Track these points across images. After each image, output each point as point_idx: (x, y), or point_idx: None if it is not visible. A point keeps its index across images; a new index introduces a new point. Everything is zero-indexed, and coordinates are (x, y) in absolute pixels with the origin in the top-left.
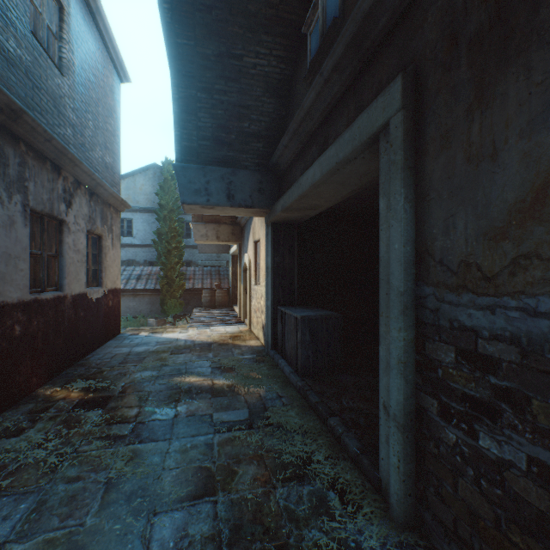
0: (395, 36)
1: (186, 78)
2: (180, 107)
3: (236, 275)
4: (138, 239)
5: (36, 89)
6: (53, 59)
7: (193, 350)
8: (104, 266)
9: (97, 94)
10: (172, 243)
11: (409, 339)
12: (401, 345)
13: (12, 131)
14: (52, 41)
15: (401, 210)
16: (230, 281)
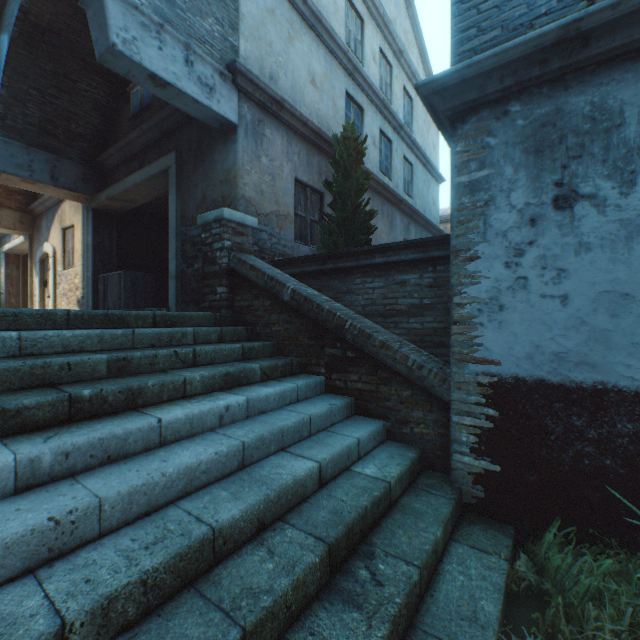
0: (175, 134)
1: (20, 75)
2: (10, 93)
3: (14, 279)
4: None
5: None
6: None
7: None
8: None
9: None
10: None
11: (179, 246)
12: (176, 248)
13: None
14: None
15: (176, 199)
16: (3, 286)
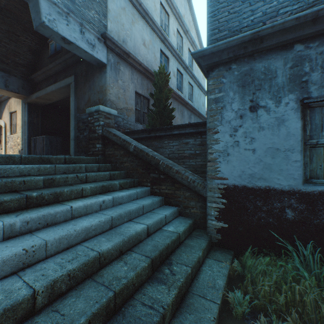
0: (74, 66)
1: None
2: None
3: None
4: None
5: None
6: None
7: None
8: None
9: None
10: None
11: (76, 123)
12: (74, 124)
13: None
14: None
15: (74, 100)
16: None
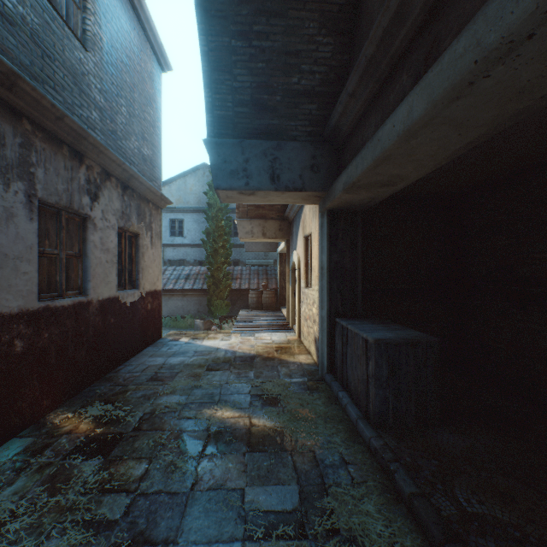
0: None
1: (215, 21)
2: (211, 64)
3: (284, 275)
4: (189, 239)
5: (47, 59)
6: (75, 32)
7: (232, 365)
8: (141, 267)
9: (132, 78)
10: (218, 242)
11: None
12: None
13: (10, 104)
14: (74, 11)
15: None
16: (278, 281)
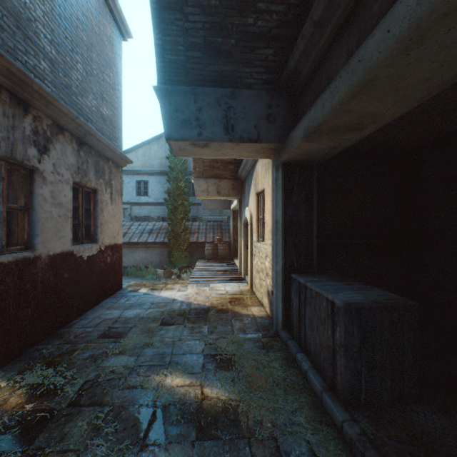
0: None
1: None
2: (160, 0)
3: (236, 229)
4: (153, 198)
5: None
6: None
7: (187, 318)
8: (99, 222)
9: (89, 37)
10: (178, 200)
11: None
12: None
13: None
14: None
15: None
16: (231, 235)
